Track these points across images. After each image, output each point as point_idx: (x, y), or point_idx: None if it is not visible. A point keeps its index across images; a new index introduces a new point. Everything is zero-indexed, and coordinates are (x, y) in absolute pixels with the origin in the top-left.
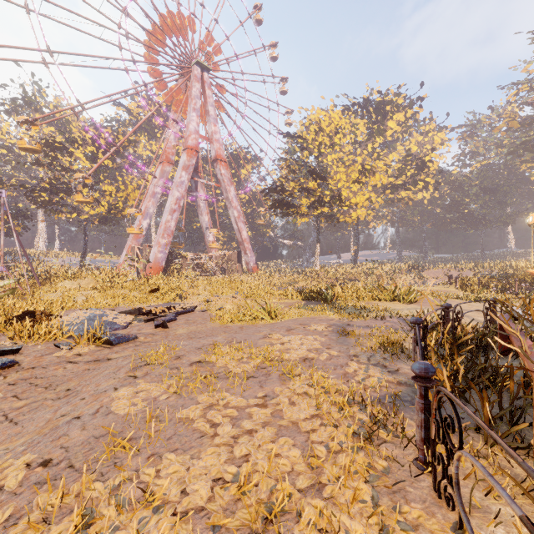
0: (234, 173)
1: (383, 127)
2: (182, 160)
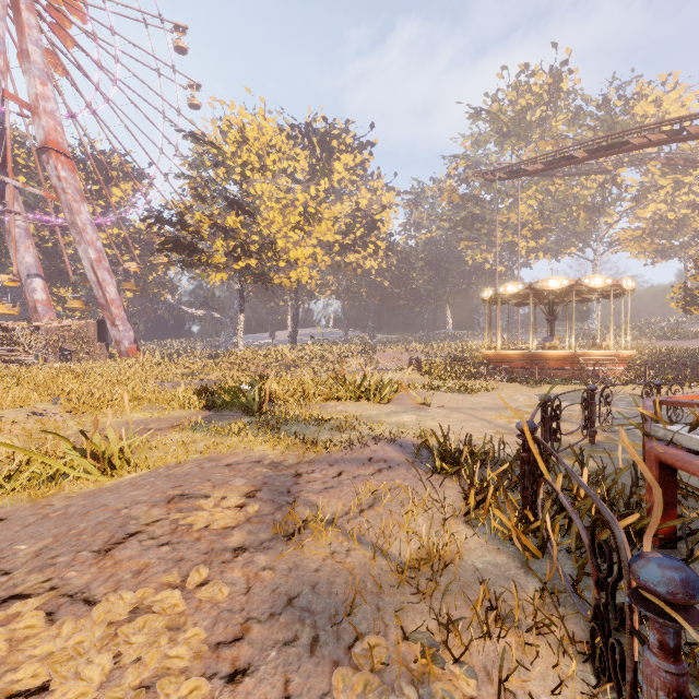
0: (97, 189)
1: (329, 167)
2: None
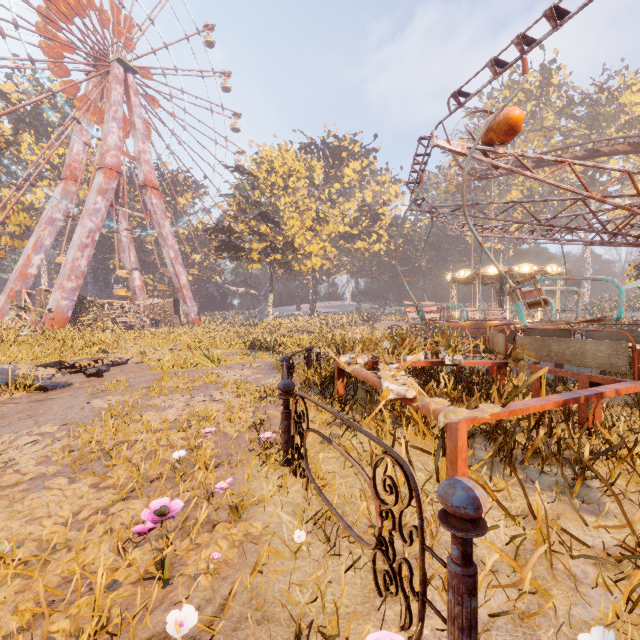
0: (168, 201)
1: (340, 173)
2: (97, 181)
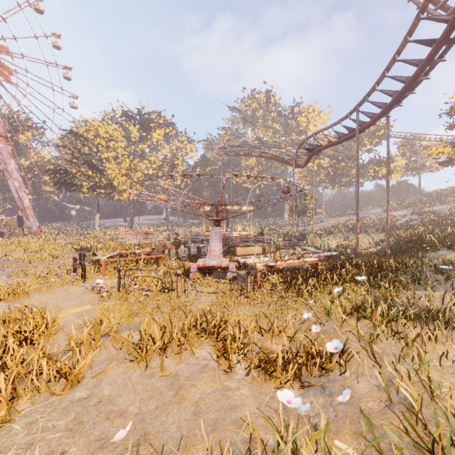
0: (10, 137)
1: (150, 135)
2: None
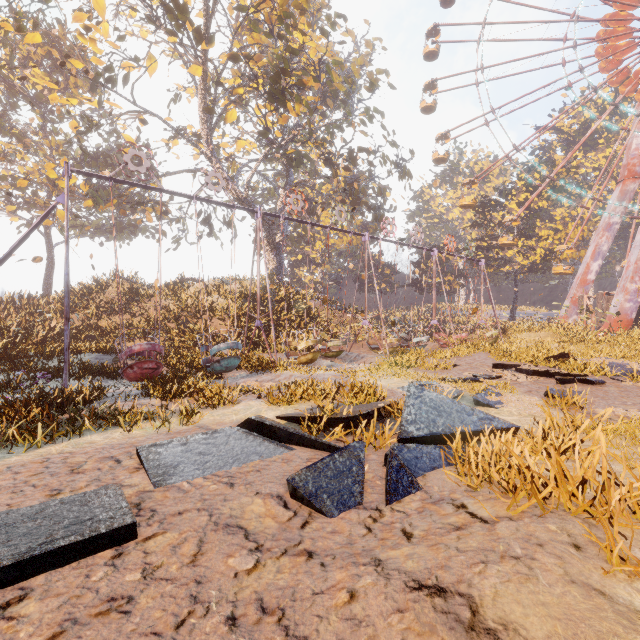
0: None
1: None
2: None
